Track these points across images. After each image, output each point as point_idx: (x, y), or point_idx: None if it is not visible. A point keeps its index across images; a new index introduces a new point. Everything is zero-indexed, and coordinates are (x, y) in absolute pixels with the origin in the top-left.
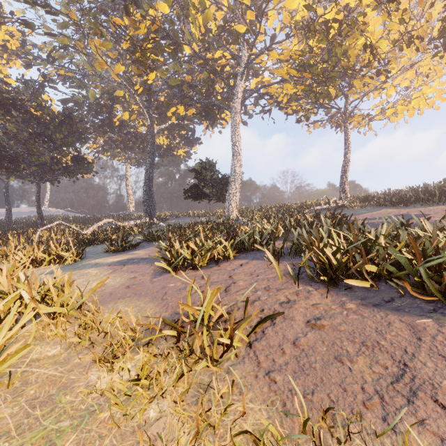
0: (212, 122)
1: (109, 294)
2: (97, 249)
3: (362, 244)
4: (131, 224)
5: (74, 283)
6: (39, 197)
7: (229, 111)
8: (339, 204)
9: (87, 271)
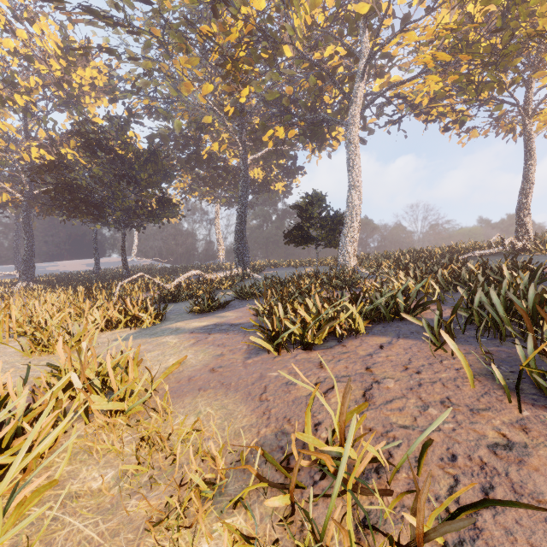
0: (320, 144)
1: (188, 379)
2: (181, 308)
3: None
4: (220, 276)
5: (147, 356)
6: (124, 246)
7: (344, 125)
8: (516, 247)
9: (165, 339)
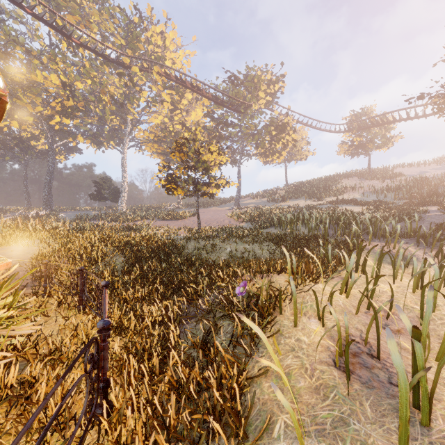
0: (100, 146)
1: None
2: None
3: (170, 214)
4: (43, 214)
5: None
6: None
7: (120, 152)
8: (176, 206)
9: None
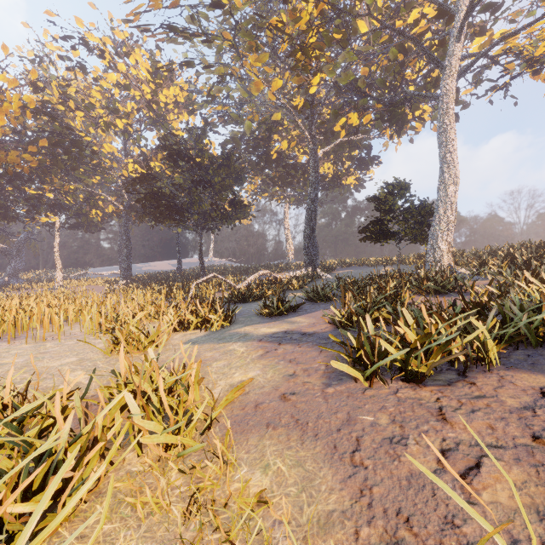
0: (400, 127)
1: (254, 406)
2: (250, 309)
3: None
4: (290, 276)
5: (213, 366)
6: (201, 247)
7: (434, 98)
8: None
9: (232, 346)
